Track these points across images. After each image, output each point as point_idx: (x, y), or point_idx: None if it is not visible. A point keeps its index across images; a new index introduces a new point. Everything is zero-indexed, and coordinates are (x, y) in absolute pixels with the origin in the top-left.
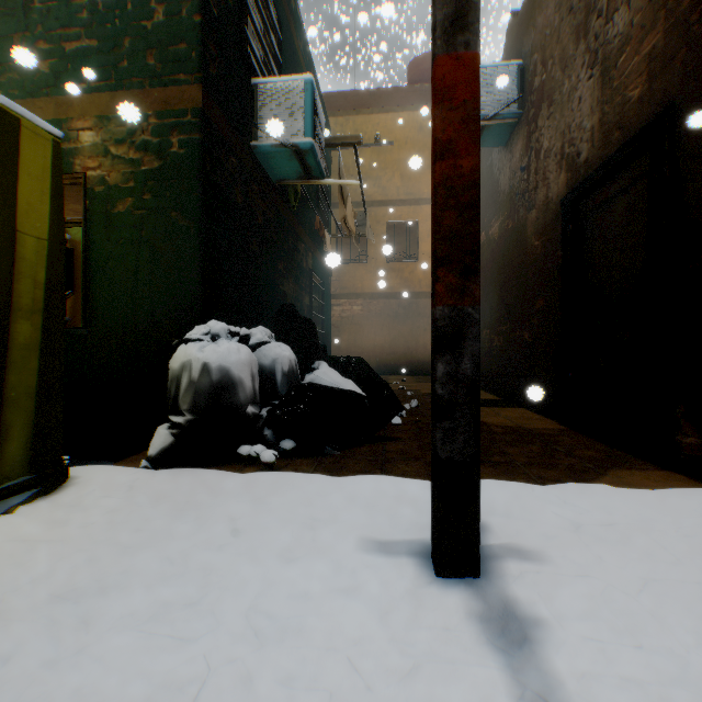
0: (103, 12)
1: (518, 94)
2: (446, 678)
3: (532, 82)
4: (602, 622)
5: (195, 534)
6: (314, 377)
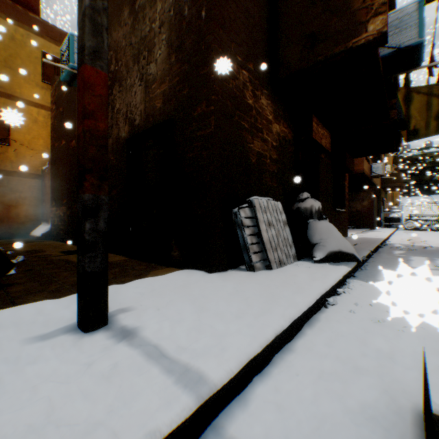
0: None
1: None
2: (107, 359)
3: (110, 66)
4: (157, 317)
5: None
6: None
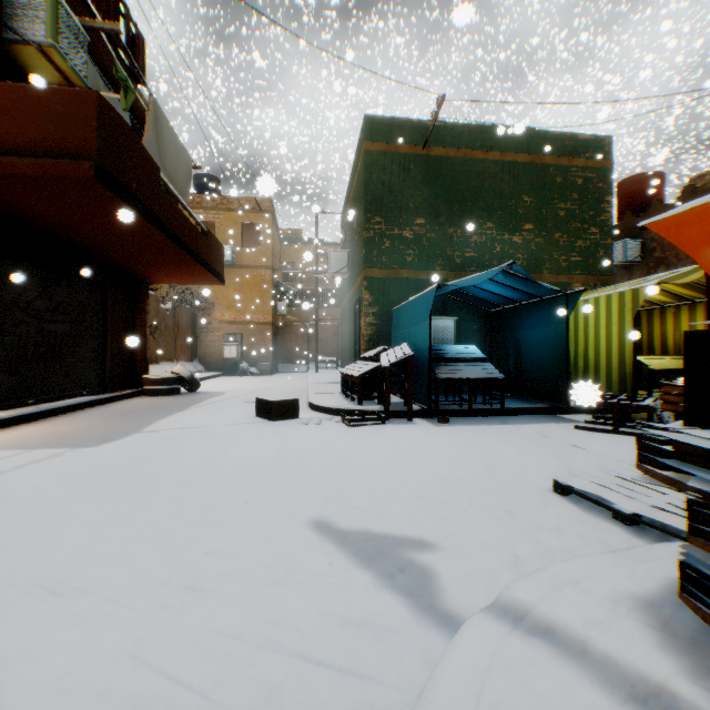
0: (582, 249)
1: (639, 253)
2: None
3: (650, 253)
4: None
5: None
6: None
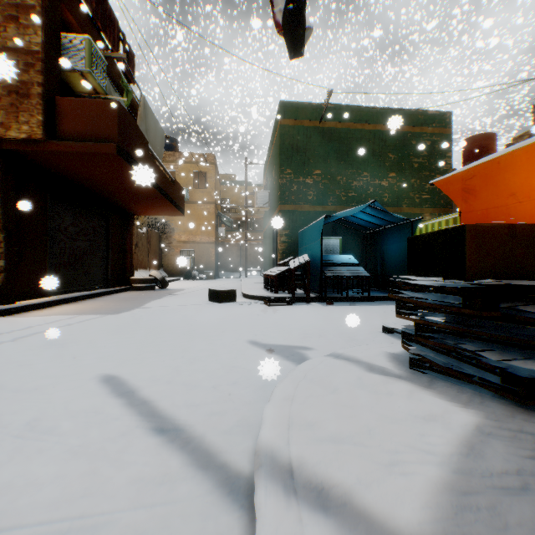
0: (430, 190)
1: None
2: None
3: None
4: None
5: None
6: None
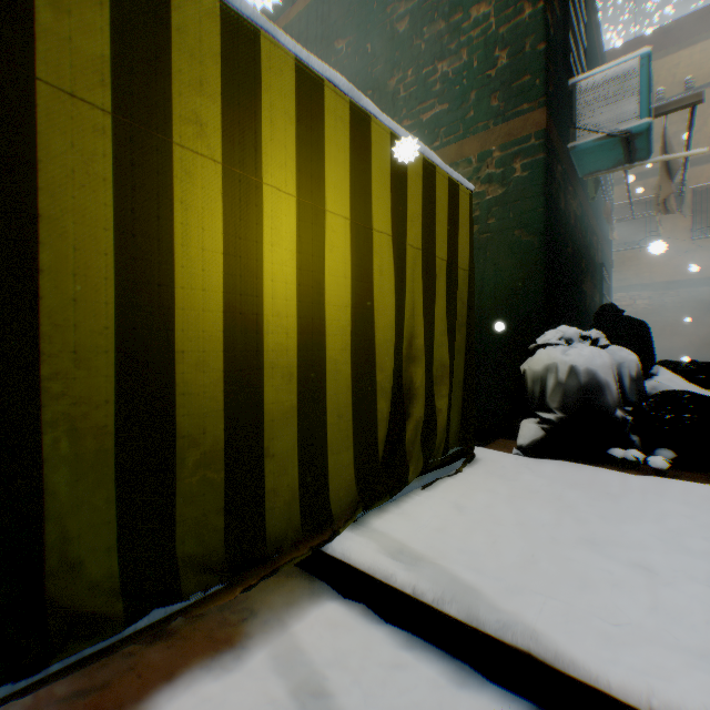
0: (451, 78)
1: None
2: None
3: None
4: None
5: (655, 521)
6: (654, 384)
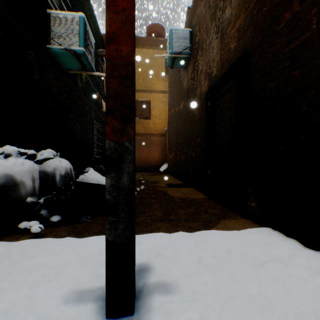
0: None
1: (190, 44)
2: None
3: (195, 39)
4: None
5: None
6: (84, 177)
